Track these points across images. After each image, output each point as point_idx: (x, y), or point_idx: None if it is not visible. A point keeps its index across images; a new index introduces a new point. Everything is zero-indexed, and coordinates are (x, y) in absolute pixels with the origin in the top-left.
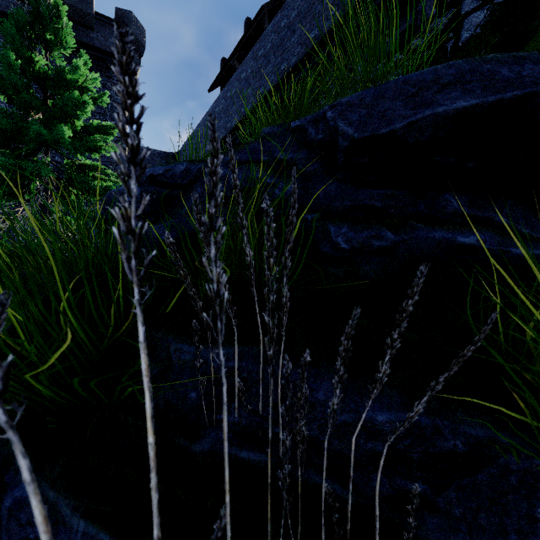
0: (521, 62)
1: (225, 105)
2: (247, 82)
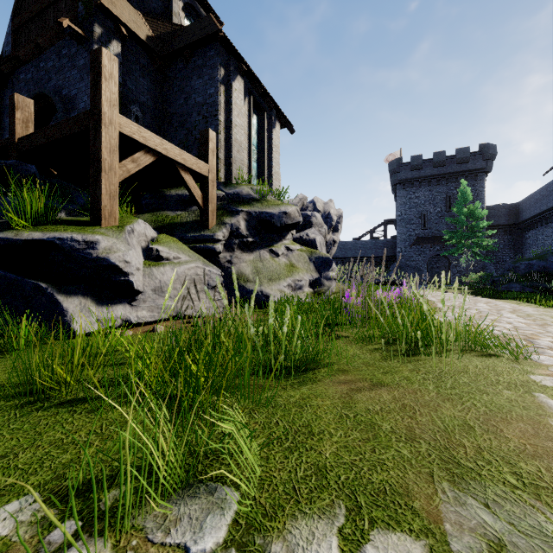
0: None
1: None
2: None
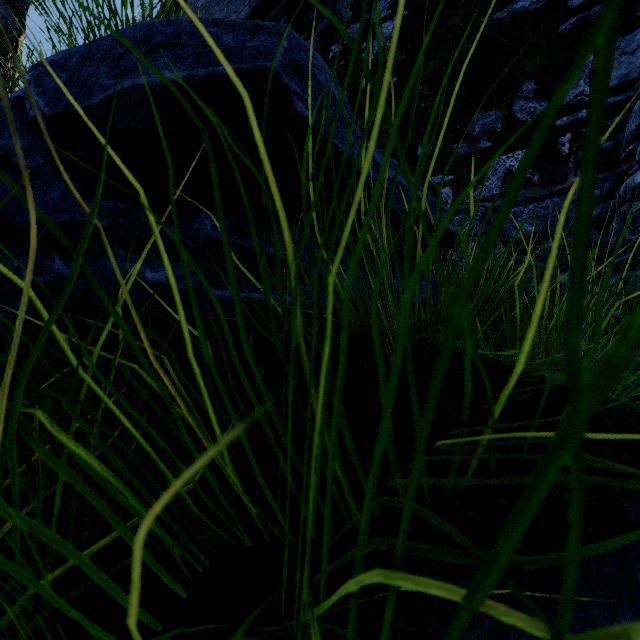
0: (256, 32)
1: None
2: None
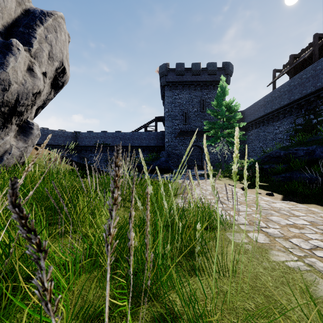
0: None
1: (279, 94)
2: (295, 87)
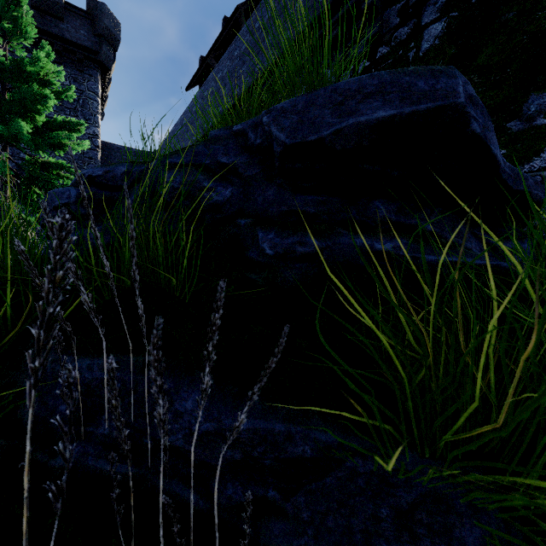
0: (437, 76)
1: (202, 104)
2: (223, 82)
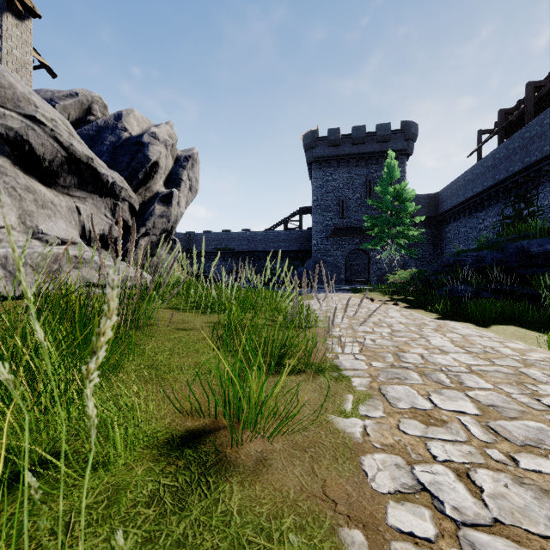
0: None
1: (482, 170)
2: (500, 161)
